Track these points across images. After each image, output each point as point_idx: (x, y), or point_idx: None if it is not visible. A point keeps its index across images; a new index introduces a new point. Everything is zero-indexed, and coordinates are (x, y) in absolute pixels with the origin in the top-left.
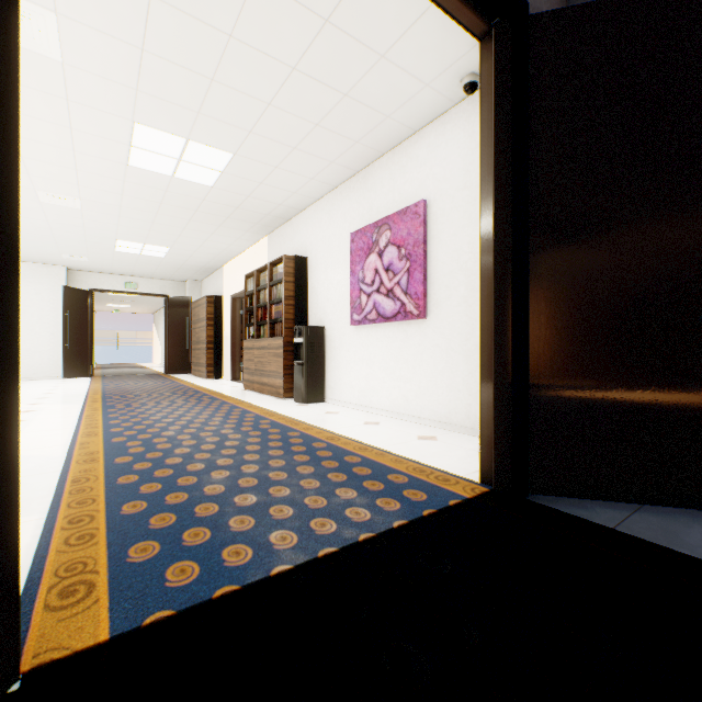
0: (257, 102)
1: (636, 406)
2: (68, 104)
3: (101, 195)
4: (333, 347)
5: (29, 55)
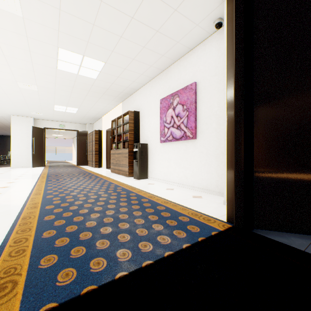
0: (115, 36)
1: None
2: (27, 39)
3: (46, 84)
4: (152, 153)
5: (7, 14)
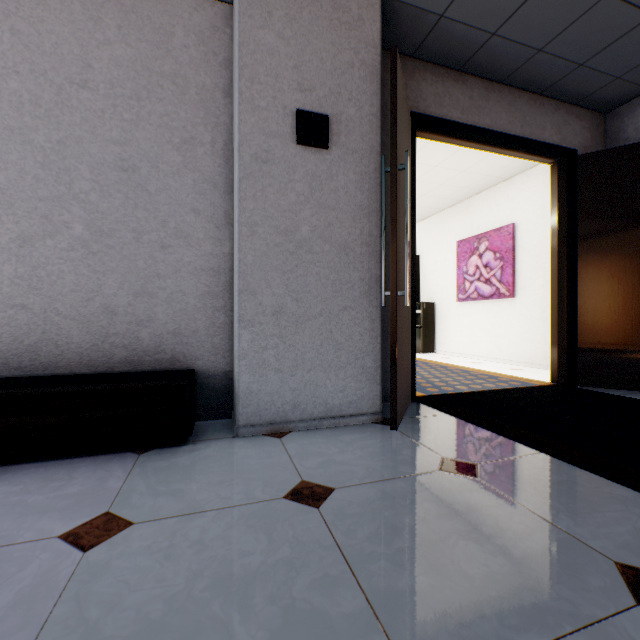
0: None
1: (637, 344)
2: None
3: None
4: (442, 316)
5: None
